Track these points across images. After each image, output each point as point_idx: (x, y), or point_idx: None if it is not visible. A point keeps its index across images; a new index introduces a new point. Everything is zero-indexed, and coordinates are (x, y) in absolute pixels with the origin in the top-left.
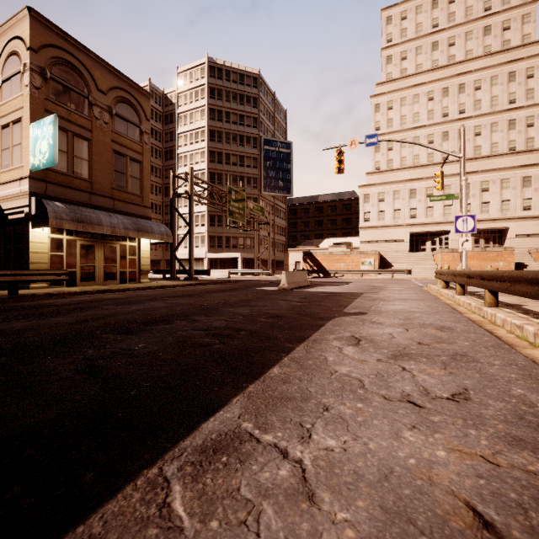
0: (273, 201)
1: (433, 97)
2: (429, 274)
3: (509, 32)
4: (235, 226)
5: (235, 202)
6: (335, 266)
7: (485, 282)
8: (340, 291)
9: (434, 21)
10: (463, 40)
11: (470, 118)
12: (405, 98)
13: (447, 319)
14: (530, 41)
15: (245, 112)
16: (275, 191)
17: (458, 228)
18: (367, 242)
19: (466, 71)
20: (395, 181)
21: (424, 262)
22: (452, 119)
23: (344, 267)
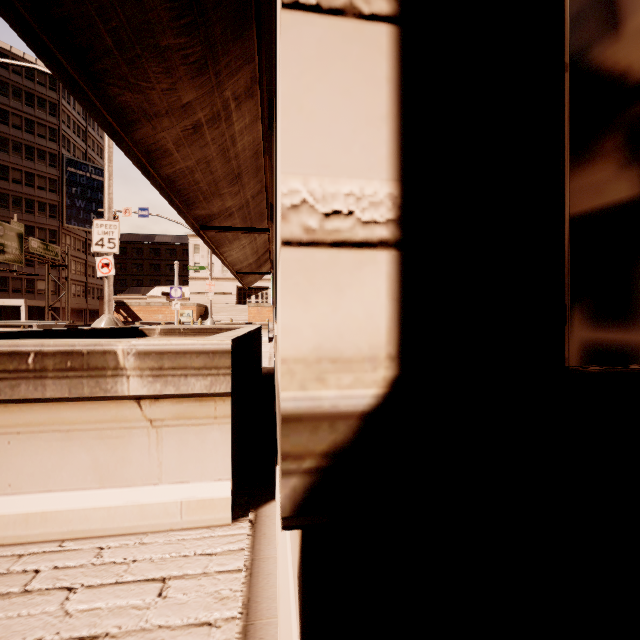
0: (85, 236)
1: None
2: None
3: None
4: (2, 269)
5: (4, 239)
6: (153, 318)
7: None
8: None
9: None
10: None
11: None
12: None
13: None
14: None
15: (36, 117)
16: (86, 225)
17: (172, 295)
18: (198, 293)
19: None
20: None
21: (242, 314)
22: None
23: (163, 318)
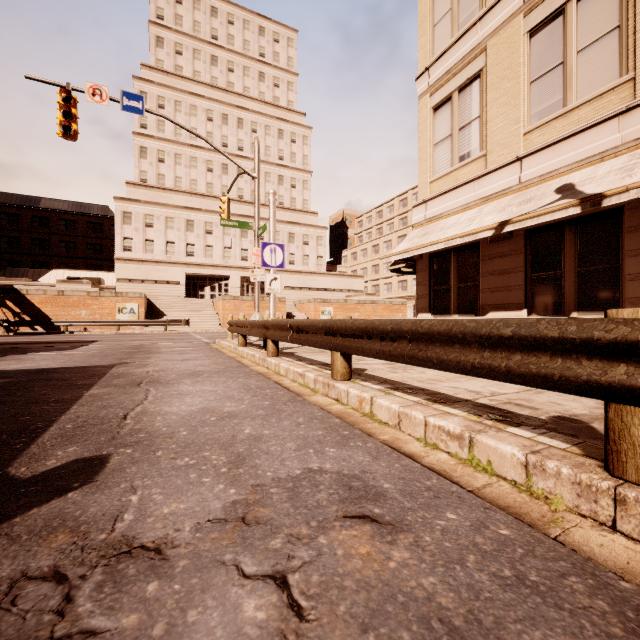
0: None
1: (213, 118)
2: (210, 326)
3: (278, 90)
4: None
5: None
6: (70, 314)
7: (340, 340)
8: (59, 366)
9: (213, 31)
10: (242, 72)
11: (248, 159)
12: (181, 102)
13: (316, 433)
14: (293, 109)
15: None
16: None
17: (266, 260)
18: (128, 280)
19: (244, 107)
20: (168, 204)
21: (203, 311)
22: (232, 152)
23: (88, 316)
